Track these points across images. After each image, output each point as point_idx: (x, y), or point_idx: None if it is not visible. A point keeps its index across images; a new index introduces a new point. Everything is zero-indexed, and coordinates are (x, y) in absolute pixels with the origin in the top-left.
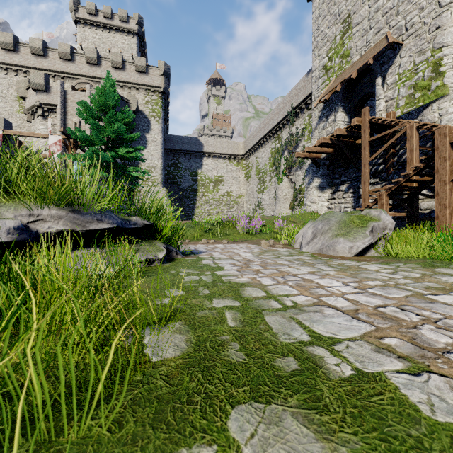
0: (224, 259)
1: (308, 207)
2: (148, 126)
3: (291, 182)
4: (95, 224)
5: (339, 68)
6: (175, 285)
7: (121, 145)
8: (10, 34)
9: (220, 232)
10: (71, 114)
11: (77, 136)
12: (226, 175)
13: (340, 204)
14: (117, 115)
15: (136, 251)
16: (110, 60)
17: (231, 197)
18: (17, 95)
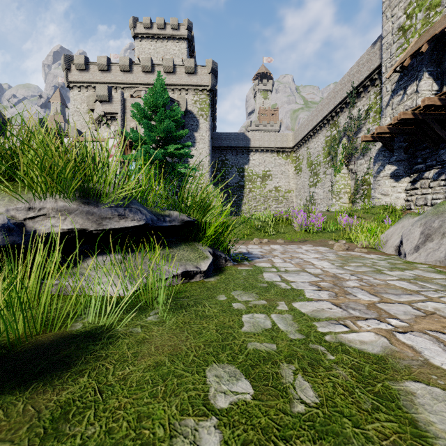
0: (294, 272)
1: (378, 200)
2: (197, 125)
3: (351, 172)
4: (115, 220)
5: (423, 24)
6: (227, 347)
7: (170, 143)
8: (83, 56)
9: (273, 230)
10: (129, 120)
11: (131, 137)
12: (274, 169)
13: (424, 195)
14: (167, 113)
15: (170, 259)
16: (162, 66)
17: (280, 193)
18: (88, 109)
